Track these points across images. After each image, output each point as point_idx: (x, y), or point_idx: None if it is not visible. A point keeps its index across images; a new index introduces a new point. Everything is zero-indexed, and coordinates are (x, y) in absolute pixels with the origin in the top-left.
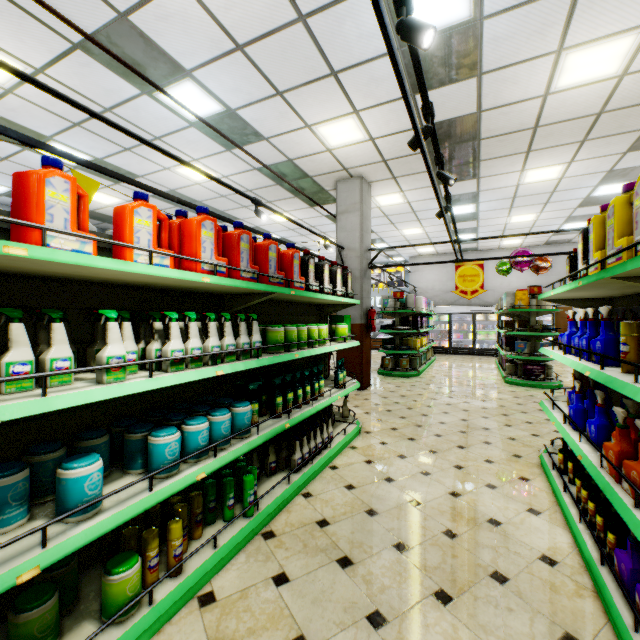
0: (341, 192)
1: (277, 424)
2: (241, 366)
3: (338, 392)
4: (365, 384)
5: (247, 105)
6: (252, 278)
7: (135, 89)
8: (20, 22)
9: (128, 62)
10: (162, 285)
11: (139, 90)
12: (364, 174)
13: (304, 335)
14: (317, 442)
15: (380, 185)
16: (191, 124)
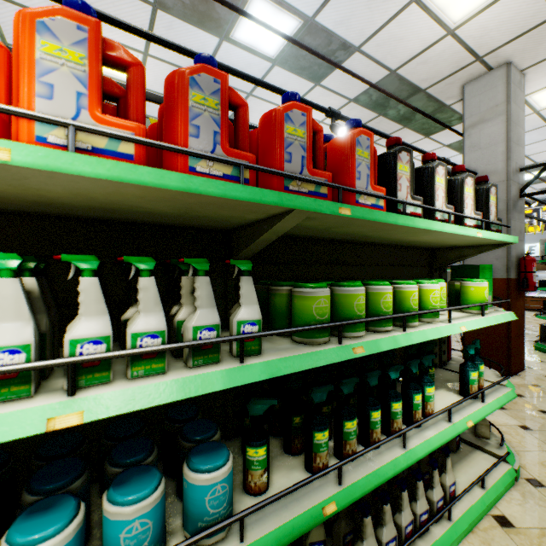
0: (471, 97)
1: (304, 502)
2: (165, 391)
3: (467, 409)
4: (514, 367)
5: (326, 1)
6: (231, 178)
7: (214, 38)
8: (112, 2)
9: (197, 2)
10: (30, 202)
11: (217, 37)
12: (513, 57)
13: (384, 303)
14: (417, 511)
15: (543, 69)
16: (273, 62)
